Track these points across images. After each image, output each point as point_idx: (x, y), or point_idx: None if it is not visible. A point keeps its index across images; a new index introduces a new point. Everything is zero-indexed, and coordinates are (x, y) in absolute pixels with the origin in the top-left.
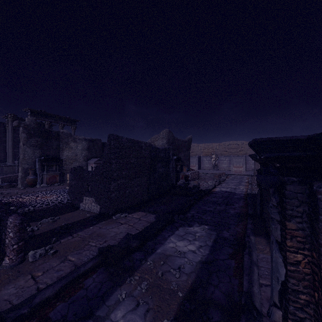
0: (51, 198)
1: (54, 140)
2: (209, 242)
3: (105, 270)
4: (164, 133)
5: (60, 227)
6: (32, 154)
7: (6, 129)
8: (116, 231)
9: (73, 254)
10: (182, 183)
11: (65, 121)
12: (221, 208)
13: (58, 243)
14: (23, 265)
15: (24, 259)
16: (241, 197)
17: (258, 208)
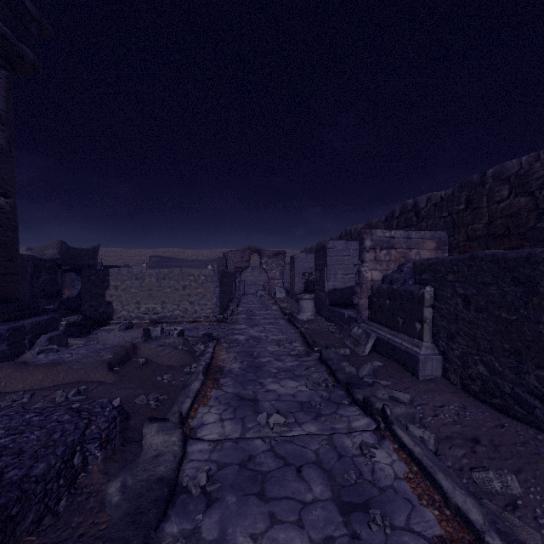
0: None
1: None
2: None
3: None
4: (55, 243)
5: None
6: None
7: None
8: None
9: None
10: None
11: None
12: None
13: None
14: None
15: None
16: None
17: None
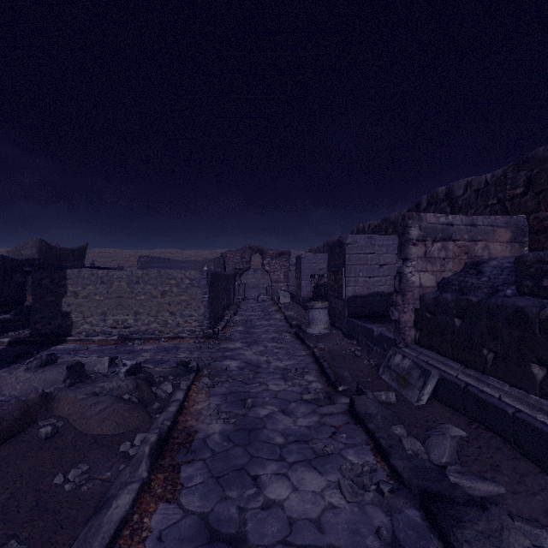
0: None
1: None
2: None
3: None
4: (34, 242)
5: None
6: None
7: None
8: None
9: None
10: None
11: None
12: None
13: None
14: None
15: None
16: None
17: None
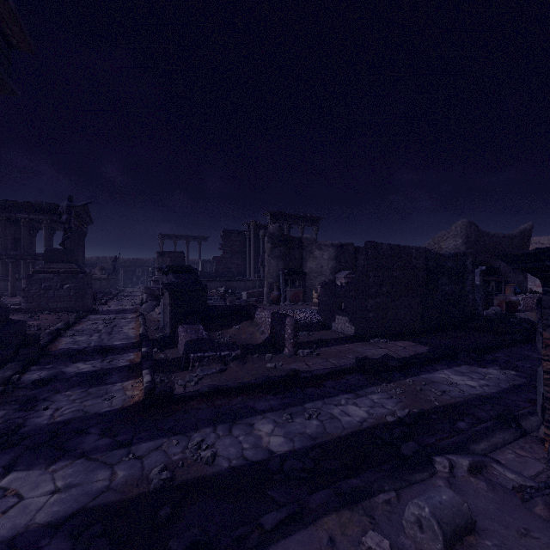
0: (300, 317)
1: (297, 248)
2: (504, 385)
3: (362, 375)
4: (458, 227)
5: (317, 340)
6: (276, 266)
7: (246, 238)
8: (374, 352)
9: (333, 359)
10: (494, 314)
11: (306, 220)
12: None
13: (318, 350)
14: (297, 357)
15: (296, 353)
16: None
17: None
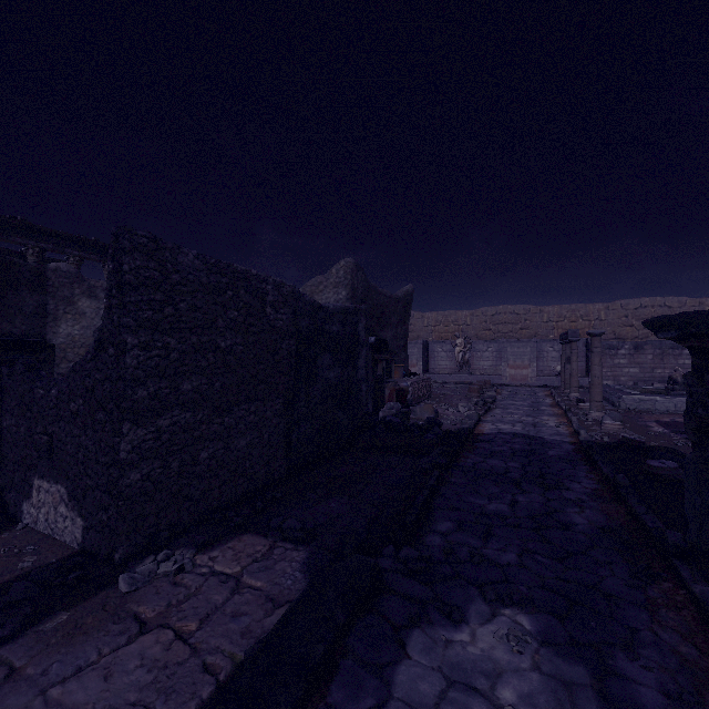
0: None
1: (29, 290)
2: None
3: None
4: (341, 271)
5: None
6: None
7: None
8: (88, 700)
9: None
10: (395, 414)
11: (86, 248)
12: (534, 503)
13: None
14: None
15: None
16: (572, 456)
17: (705, 521)
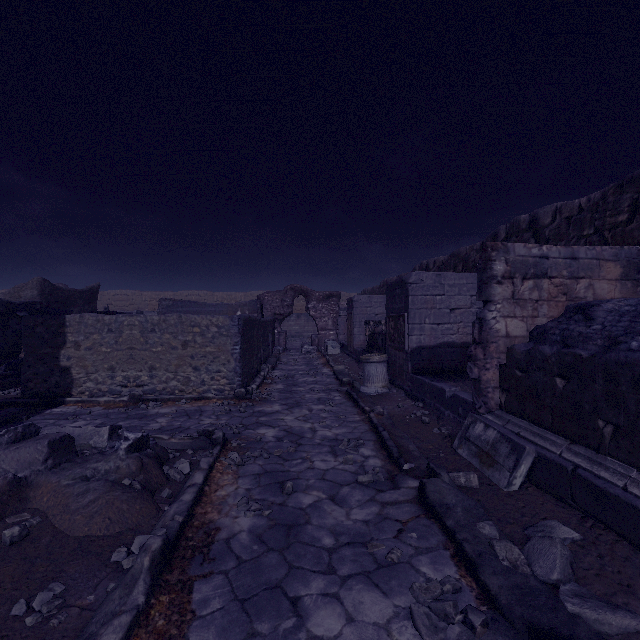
0: None
1: None
2: None
3: None
4: (35, 282)
5: None
6: None
7: None
8: None
9: None
10: None
11: None
12: None
13: None
14: None
15: None
16: None
17: None
